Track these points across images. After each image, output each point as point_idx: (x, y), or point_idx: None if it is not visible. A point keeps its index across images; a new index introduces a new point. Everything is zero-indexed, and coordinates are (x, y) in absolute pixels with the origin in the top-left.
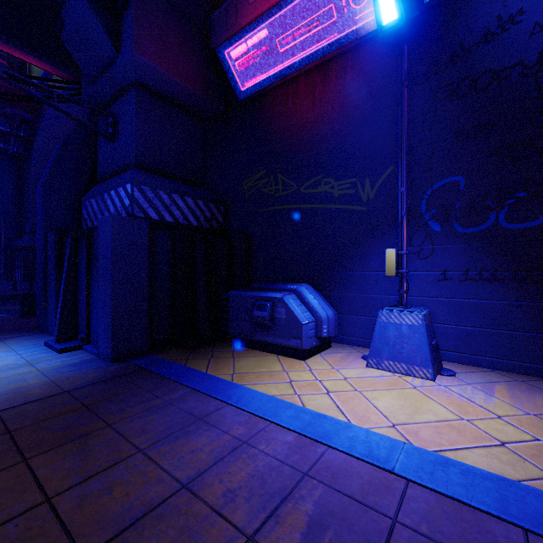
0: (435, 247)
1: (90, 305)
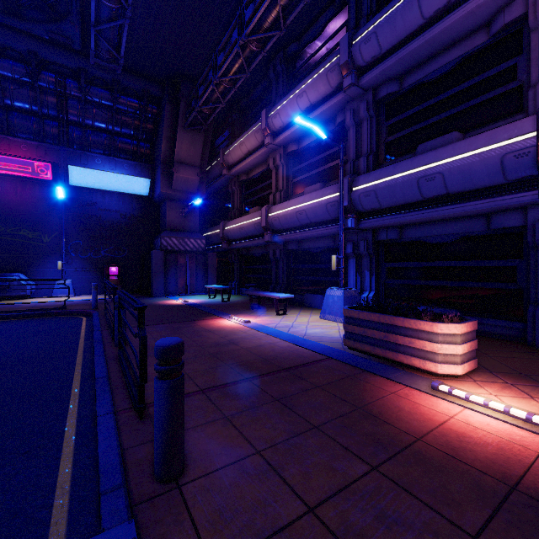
0: (73, 261)
1: None
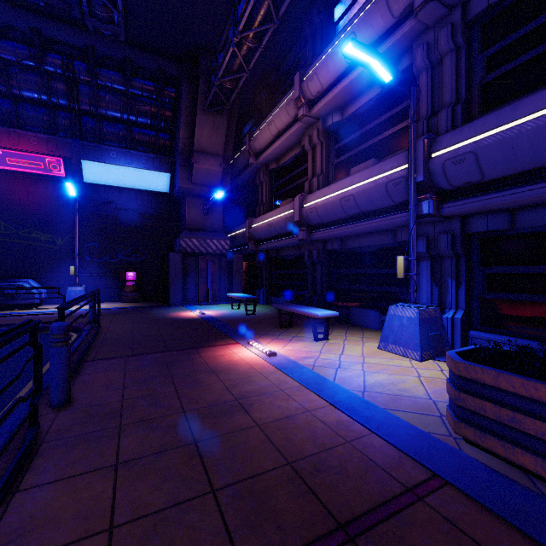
0: (88, 265)
1: None
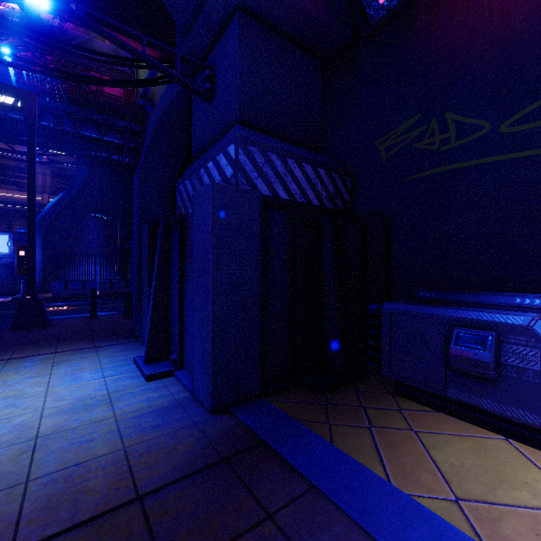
0: None
1: (183, 315)
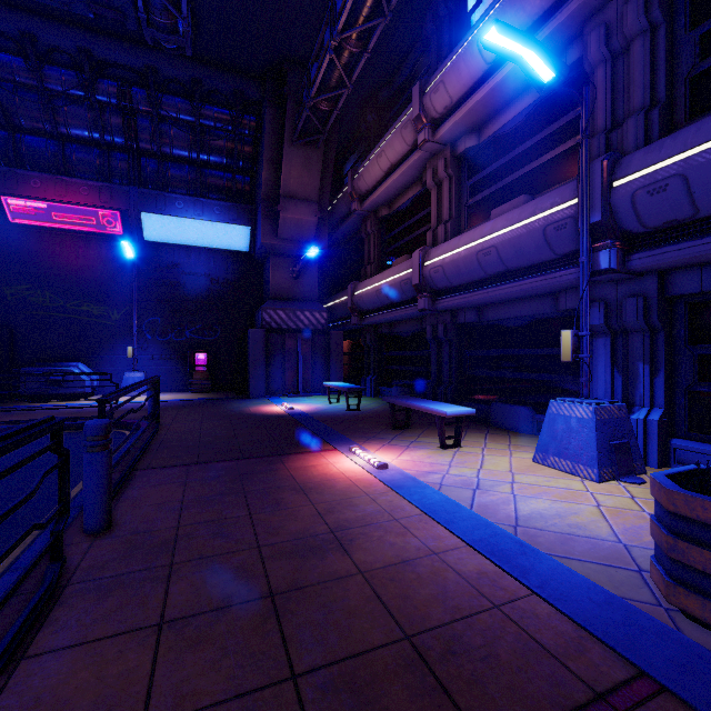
0: (149, 345)
1: None
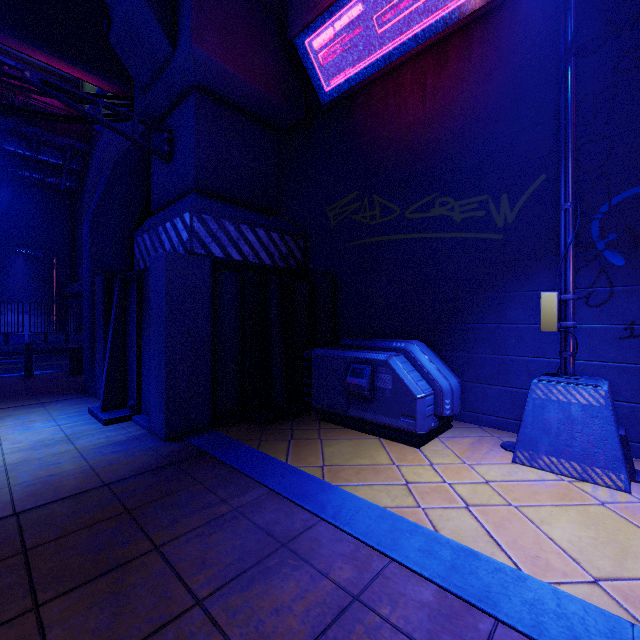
0: (615, 289)
1: (141, 365)
